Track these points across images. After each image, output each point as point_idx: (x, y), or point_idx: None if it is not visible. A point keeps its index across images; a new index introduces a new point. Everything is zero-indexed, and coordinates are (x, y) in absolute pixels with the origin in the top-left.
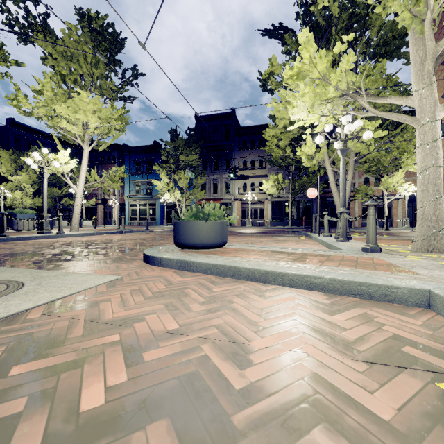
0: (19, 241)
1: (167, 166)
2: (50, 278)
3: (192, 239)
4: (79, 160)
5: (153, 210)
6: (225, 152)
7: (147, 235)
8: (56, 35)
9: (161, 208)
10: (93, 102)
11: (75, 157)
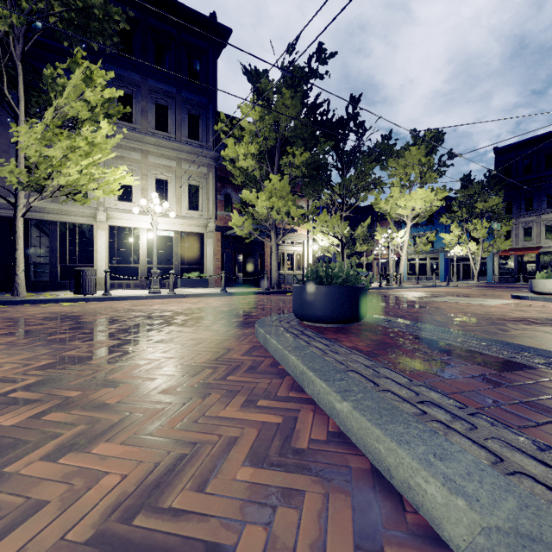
0: (388, 289)
1: (454, 214)
2: (487, 300)
3: (546, 289)
4: (355, 220)
5: (435, 264)
6: (545, 185)
7: (465, 289)
8: (397, 153)
9: (445, 262)
10: (424, 193)
11: (349, 216)
